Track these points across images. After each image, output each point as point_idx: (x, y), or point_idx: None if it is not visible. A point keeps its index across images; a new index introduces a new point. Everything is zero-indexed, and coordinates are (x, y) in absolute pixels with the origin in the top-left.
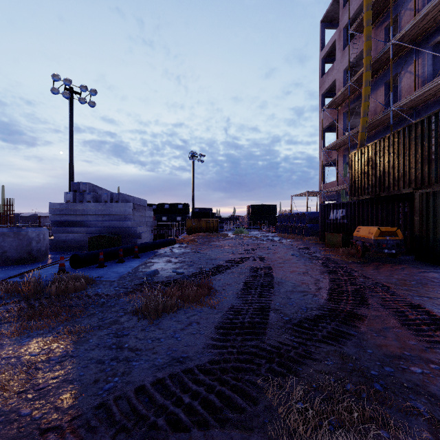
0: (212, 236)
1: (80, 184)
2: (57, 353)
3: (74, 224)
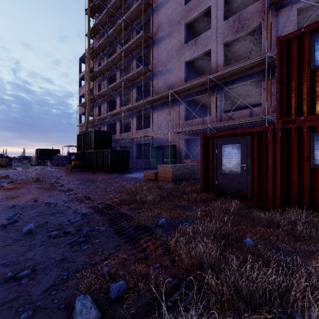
0: (3, 169)
1: None
2: None
3: None
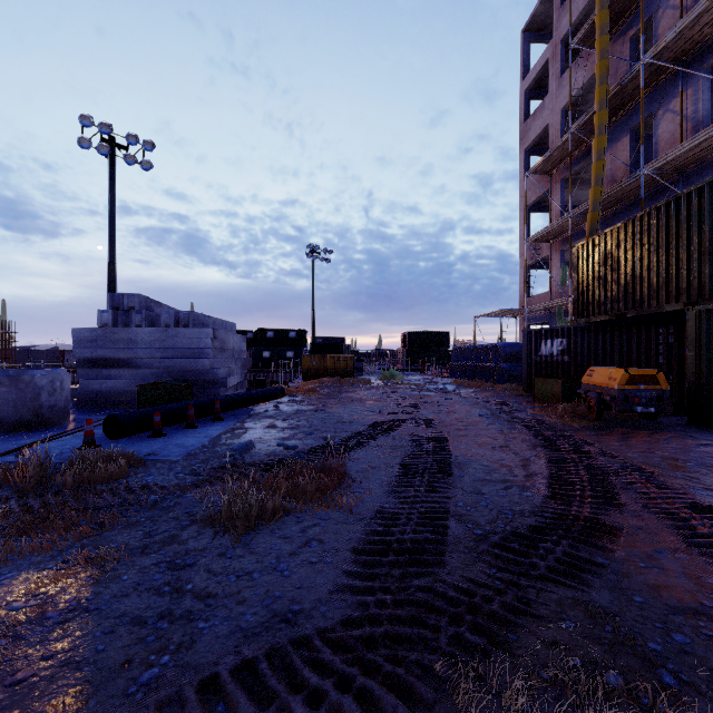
0: (345, 383)
1: (125, 297)
2: (59, 604)
3: (115, 363)
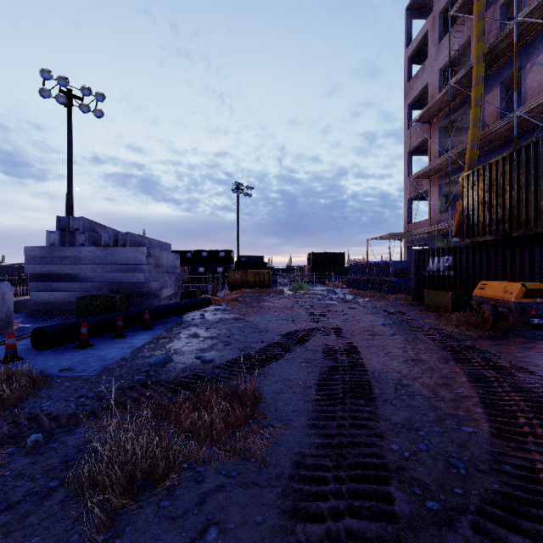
0: (263, 293)
1: (70, 220)
2: None
3: (62, 278)
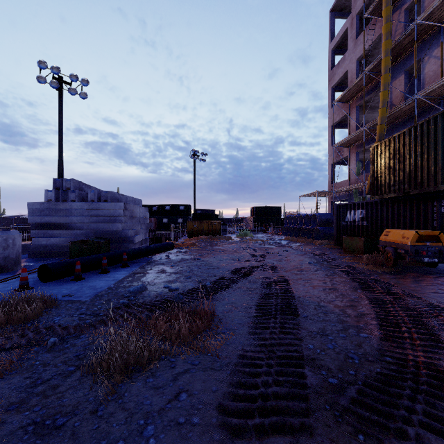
0: (215, 239)
1: (63, 181)
2: None
3: (57, 226)
